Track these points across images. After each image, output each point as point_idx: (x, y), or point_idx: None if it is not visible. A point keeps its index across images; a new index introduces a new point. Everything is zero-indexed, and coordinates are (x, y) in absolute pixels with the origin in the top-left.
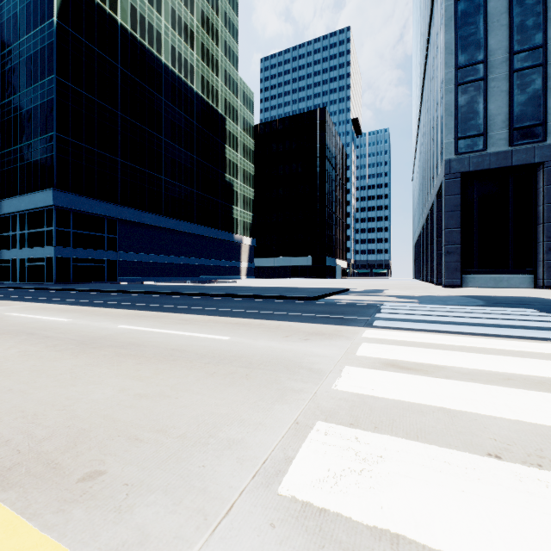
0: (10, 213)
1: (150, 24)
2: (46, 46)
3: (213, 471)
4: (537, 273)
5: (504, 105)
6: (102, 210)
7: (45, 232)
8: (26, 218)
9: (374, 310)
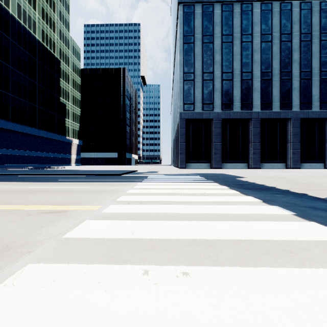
0: None
1: None
2: None
3: (103, 201)
4: (211, 162)
5: (200, 93)
6: None
7: None
8: None
9: (145, 178)
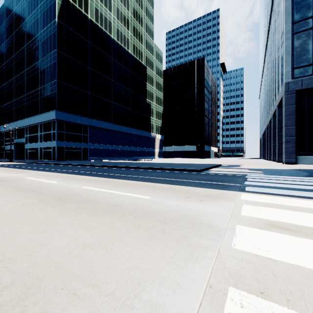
0: (35, 124)
1: (105, 18)
2: (52, 34)
3: None
4: None
5: None
6: (80, 121)
7: (51, 133)
8: (42, 126)
9: (242, 179)
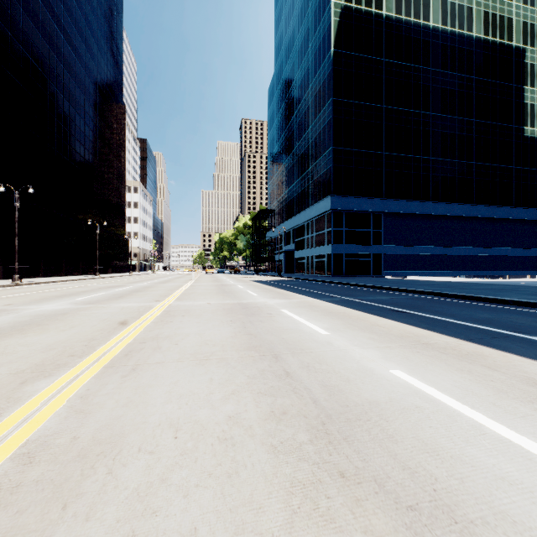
0: (305, 222)
1: None
2: (326, 78)
3: None
4: None
5: None
6: (368, 207)
7: (325, 233)
8: (314, 223)
9: None
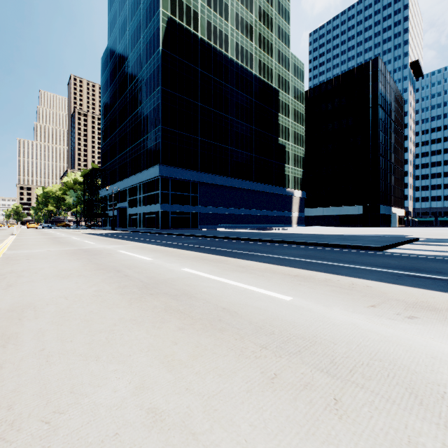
0: (138, 184)
1: (220, 31)
2: (155, 69)
3: None
4: None
5: None
6: (188, 176)
7: (155, 195)
8: (145, 186)
9: None
